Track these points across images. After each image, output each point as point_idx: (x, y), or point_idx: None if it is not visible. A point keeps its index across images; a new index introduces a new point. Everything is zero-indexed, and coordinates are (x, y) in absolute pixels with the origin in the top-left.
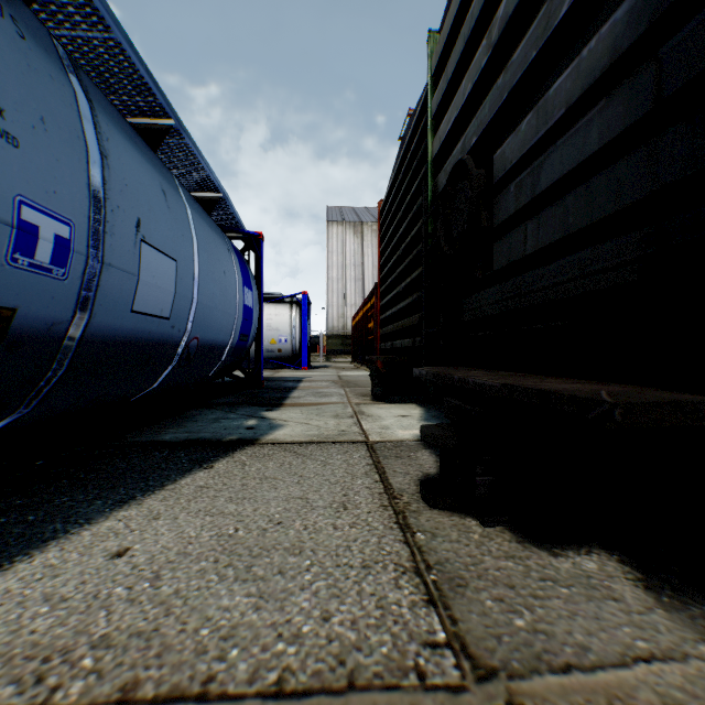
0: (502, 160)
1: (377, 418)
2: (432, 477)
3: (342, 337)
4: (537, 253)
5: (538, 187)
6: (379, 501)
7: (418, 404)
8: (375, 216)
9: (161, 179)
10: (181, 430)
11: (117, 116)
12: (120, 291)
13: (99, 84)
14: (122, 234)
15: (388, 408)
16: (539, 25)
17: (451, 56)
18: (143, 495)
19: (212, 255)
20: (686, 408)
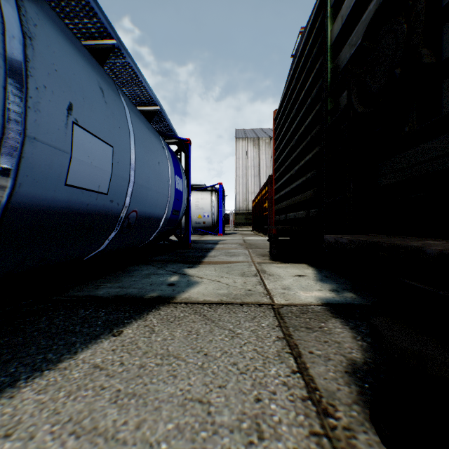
0: None
1: (277, 277)
2: (361, 367)
3: (245, 214)
4: None
5: None
6: (306, 420)
7: (308, 264)
8: (267, 133)
9: (99, 79)
10: (116, 284)
11: (55, 17)
12: (50, 165)
13: (54, 8)
14: (50, 112)
15: (284, 267)
16: None
17: None
18: (28, 377)
19: (147, 148)
20: None
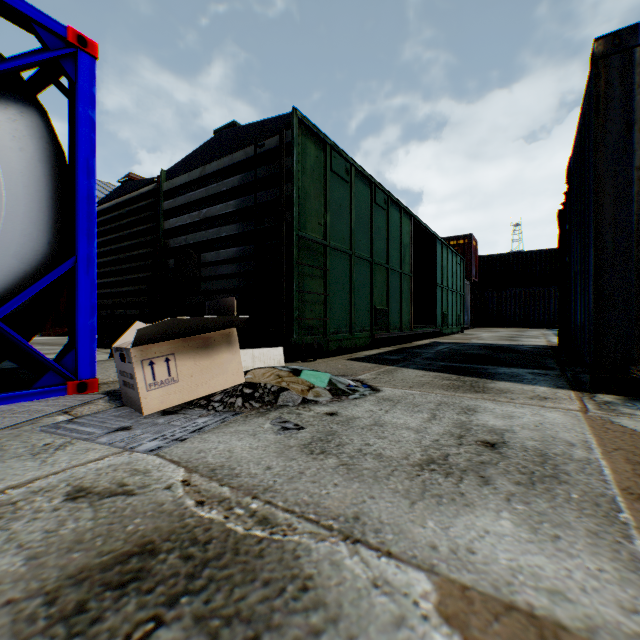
0: (205, 258)
1: None
2: None
3: None
4: (216, 290)
5: (217, 273)
6: None
7: None
8: None
9: None
10: (4, 365)
11: None
12: None
13: None
14: None
15: None
16: (217, 231)
17: (178, 197)
18: None
19: None
20: (242, 324)
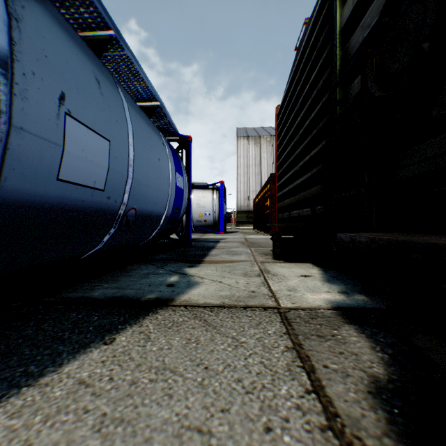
0: None
1: (281, 277)
2: (385, 386)
3: (246, 212)
4: None
5: None
6: None
7: (313, 264)
8: (268, 132)
9: (95, 70)
10: (113, 285)
11: (47, 2)
12: (40, 158)
13: None
14: (39, 101)
15: (288, 266)
16: None
17: None
18: (3, 395)
19: (147, 143)
20: None
